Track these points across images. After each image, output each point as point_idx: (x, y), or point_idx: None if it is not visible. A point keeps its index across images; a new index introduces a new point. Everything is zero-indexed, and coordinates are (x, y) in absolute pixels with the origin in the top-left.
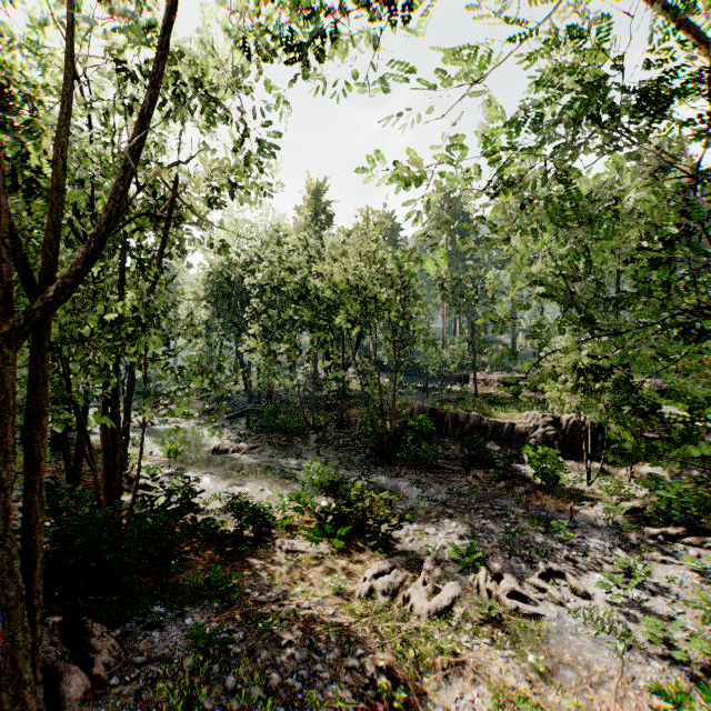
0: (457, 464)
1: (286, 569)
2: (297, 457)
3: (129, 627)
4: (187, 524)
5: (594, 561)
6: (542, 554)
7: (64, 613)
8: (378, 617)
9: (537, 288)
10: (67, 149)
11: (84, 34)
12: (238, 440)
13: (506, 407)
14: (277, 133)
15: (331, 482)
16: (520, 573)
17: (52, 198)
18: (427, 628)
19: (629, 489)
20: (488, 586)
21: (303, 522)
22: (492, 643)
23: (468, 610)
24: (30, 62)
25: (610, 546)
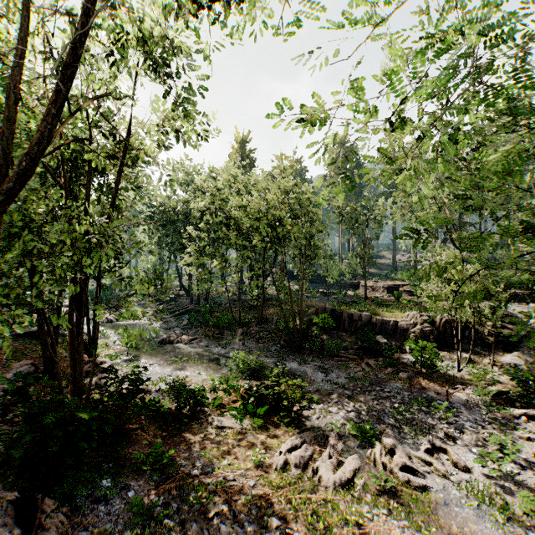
0: (352, 354)
1: (215, 443)
2: (226, 347)
3: (79, 500)
4: (137, 404)
5: (470, 438)
6: (426, 431)
7: (19, 493)
8: (291, 488)
9: (458, 200)
10: (19, 87)
11: (51, 5)
12: (181, 333)
13: (390, 308)
14: (205, 76)
15: (253, 369)
16: (409, 448)
17: (3, 128)
18: (333, 499)
19: (492, 375)
20: (383, 459)
21: (231, 401)
22: (389, 513)
23: (367, 481)
24: (8, 29)
25: (482, 424)
